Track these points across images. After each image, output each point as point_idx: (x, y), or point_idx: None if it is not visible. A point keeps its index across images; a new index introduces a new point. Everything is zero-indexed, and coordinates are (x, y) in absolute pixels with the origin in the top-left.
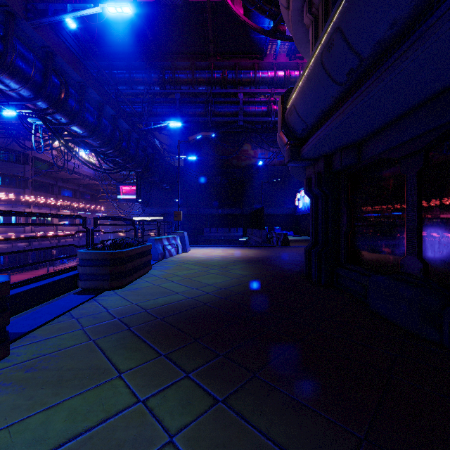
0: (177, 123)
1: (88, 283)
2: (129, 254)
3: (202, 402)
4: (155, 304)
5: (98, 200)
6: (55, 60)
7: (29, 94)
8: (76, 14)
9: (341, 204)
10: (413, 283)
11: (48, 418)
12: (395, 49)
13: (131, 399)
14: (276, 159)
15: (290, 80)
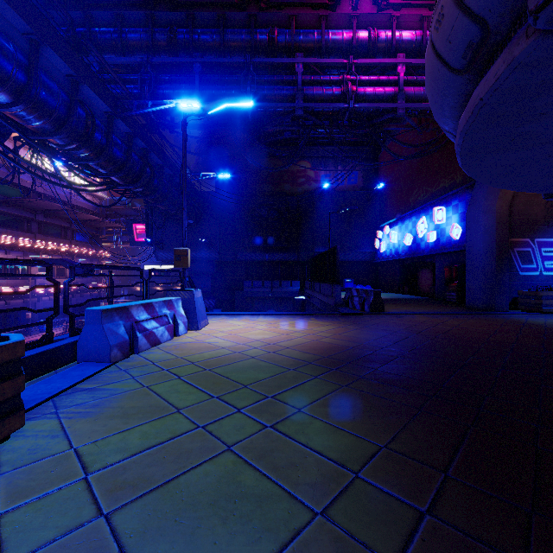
0: (192, 103)
1: None
2: None
3: None
4: None
5: (101, 242)
6: None
7: None
8: None
9: None
10: None
11: None
12: None
13: None
14: (346, 184)
15: (377, 45)
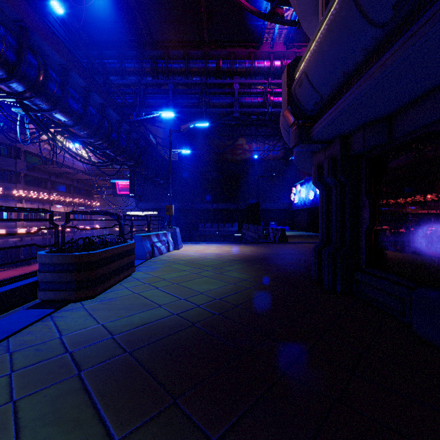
0: (169, 113)
1: (49, 293)
2: (103, 256)
3: None
4: (127, 324)
5: (93, 195)
6: (32, 37)
7: (1, 74)
8: None
9: (361, 196)
10: None
11: None
12: None
13: None
14: (271, 154)
15: None
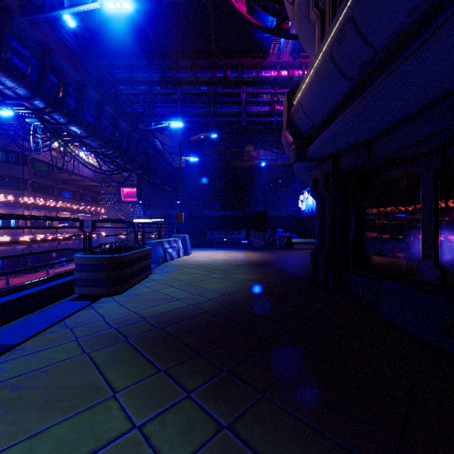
0: (178, 123)
1: (85, 289)
2: (128, 259)
3: (204, 428)
4: (154, 311)
5: (99, 201)
6: (53, 57)
7: (26, 93)
8: (74, 10)
9: (349, 207)
10: (430, 290)
11: (32, 448)
12: (413, 39)
13: (126, 425)
14: (279, 161)
15: (293, 80)
